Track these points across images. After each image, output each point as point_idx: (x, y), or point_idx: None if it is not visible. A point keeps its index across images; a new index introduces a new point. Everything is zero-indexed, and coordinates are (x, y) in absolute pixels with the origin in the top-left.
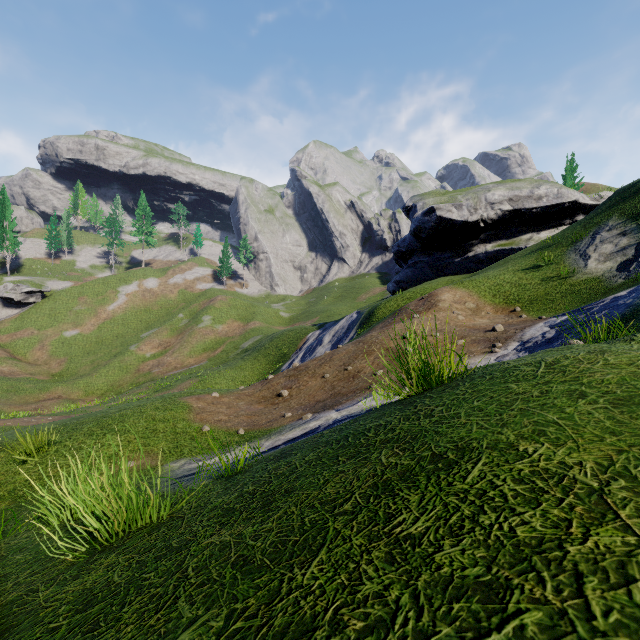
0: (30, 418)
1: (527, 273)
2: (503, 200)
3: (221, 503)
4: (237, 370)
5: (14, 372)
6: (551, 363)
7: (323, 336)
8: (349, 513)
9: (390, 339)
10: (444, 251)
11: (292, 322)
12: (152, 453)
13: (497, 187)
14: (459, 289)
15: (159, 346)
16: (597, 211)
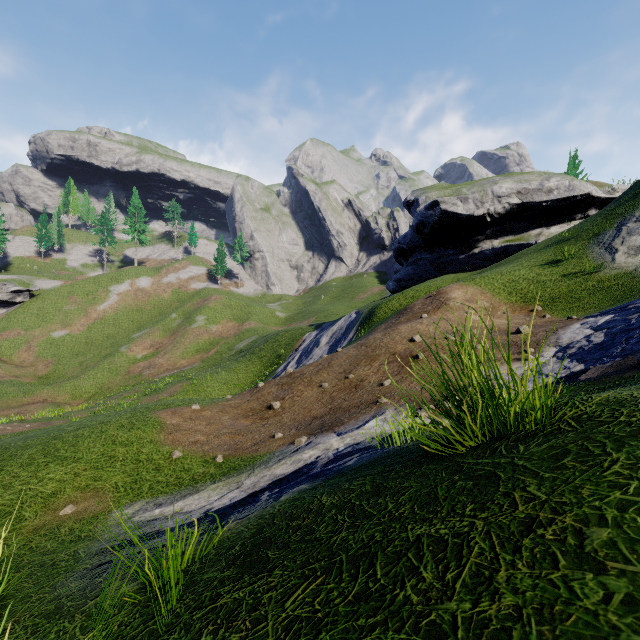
0: (6, 425)
1: (545, 268)
2: (511, 193)
3: None
4: (230, 372)
5: None
6: None
7: (320, 337)
8: None
9: (397, 342)
10: (448, 247)
11: (288, 322)
12: (102, 491)
13: (504, 180)
14: (470, 286)
15: (151, 347)
16: (619, 202)
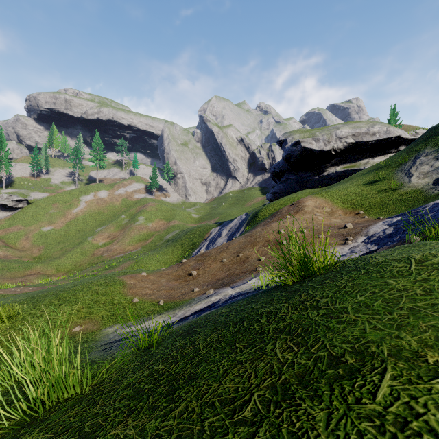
0: (16, 288)
1: (367, 186)
2: (348, 135)
3: (134, 380)
4: (162, 254)
5: (7, 256)
6: (420, 260)
7: (222, 231)
8: (249, 423)
9: (270, 234)
10: (306, 171)
11: (200, 221)
12: (94, 320)
13: (344, 126)
14: (318, 198)
15: (108, 237)
16: (416, 142)
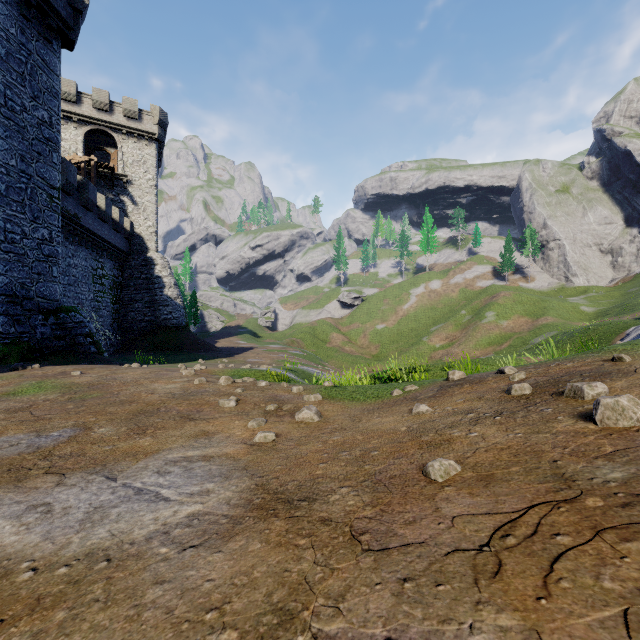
0: None
1: None
2: None
3: None
4: None
5: (352, 351)
6: None
7: None
8: None
9: None
10: None
11: (599, 317)
12: None
13: None
14: None
15: (446, 339)
16: None
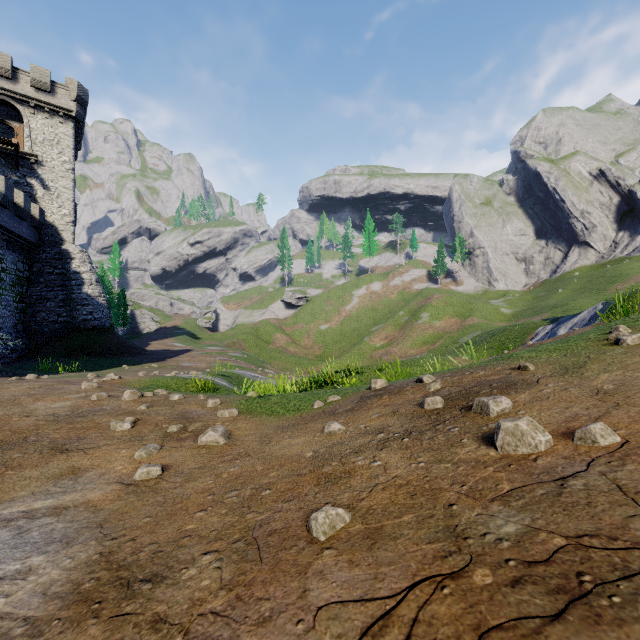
0: None
1: None
2: None
3: None
4: None
5: (296, 352)
6: None
7: (557, 329)
8: None
9: None
10: None
11: (515, 318)
12: None
13: None
14: None
15: (385, 338)
16: None
